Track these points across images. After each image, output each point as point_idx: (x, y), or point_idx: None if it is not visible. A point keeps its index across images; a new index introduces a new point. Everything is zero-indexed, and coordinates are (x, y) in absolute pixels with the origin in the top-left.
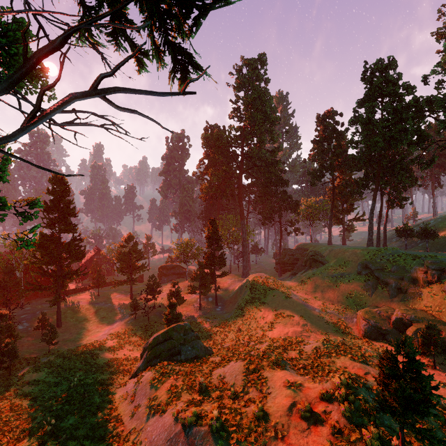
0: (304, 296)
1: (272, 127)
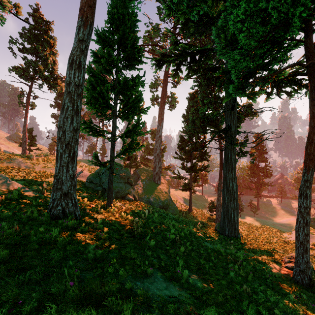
0: None
1: None
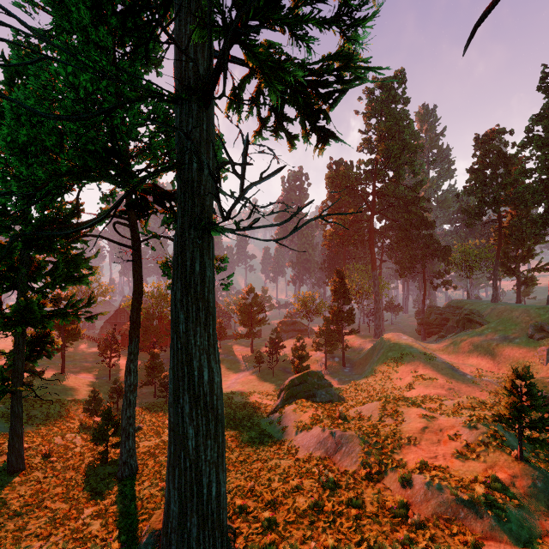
0: (453, 361)
1: (413, 157)
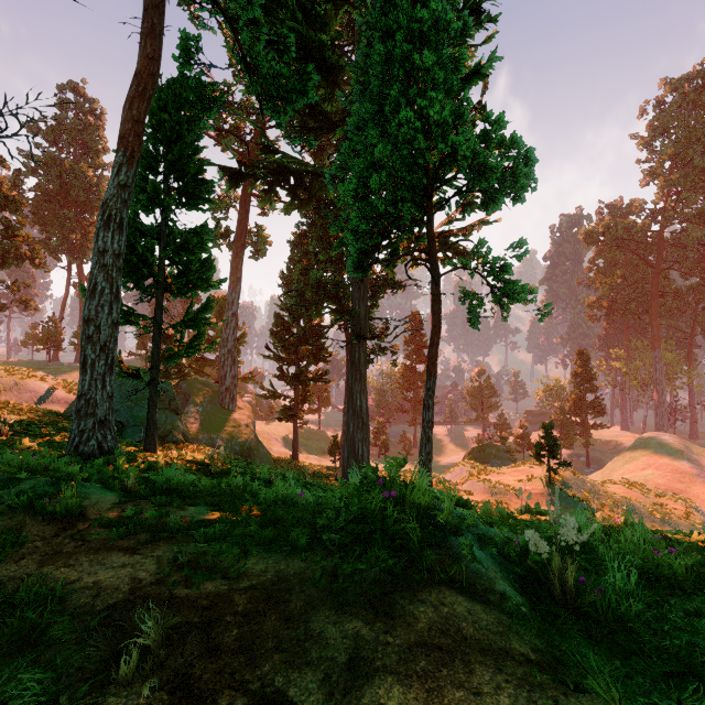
0: None
1: None
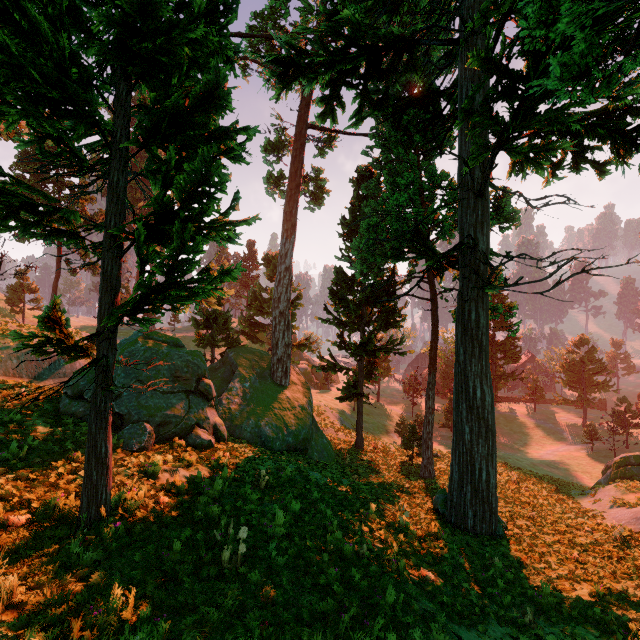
0: None
1: None
